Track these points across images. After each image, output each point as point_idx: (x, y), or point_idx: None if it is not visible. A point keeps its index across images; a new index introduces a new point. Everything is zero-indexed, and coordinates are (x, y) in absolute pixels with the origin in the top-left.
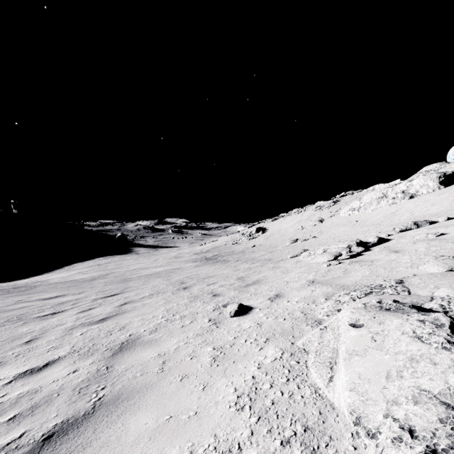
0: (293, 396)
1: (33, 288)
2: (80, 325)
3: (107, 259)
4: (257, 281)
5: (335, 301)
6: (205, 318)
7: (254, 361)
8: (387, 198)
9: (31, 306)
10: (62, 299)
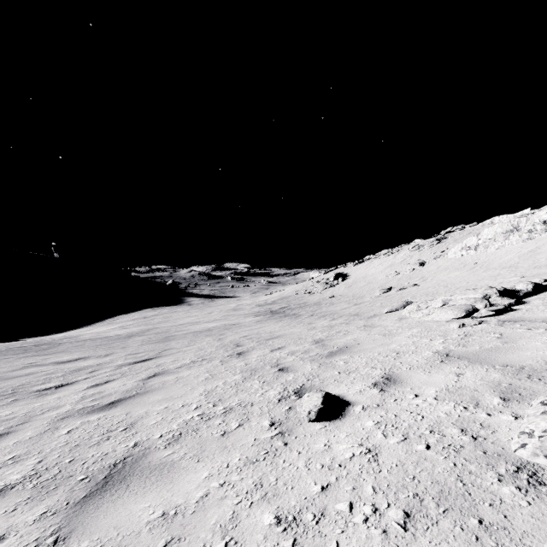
0: None
1: (56, 346)
2: (78, 411)
3: (155, 311)
4: (346, 348)
5: None
6: (264, 417)
7: None
8: (520, 231)
9: (39, 373)
10: (81, 364)
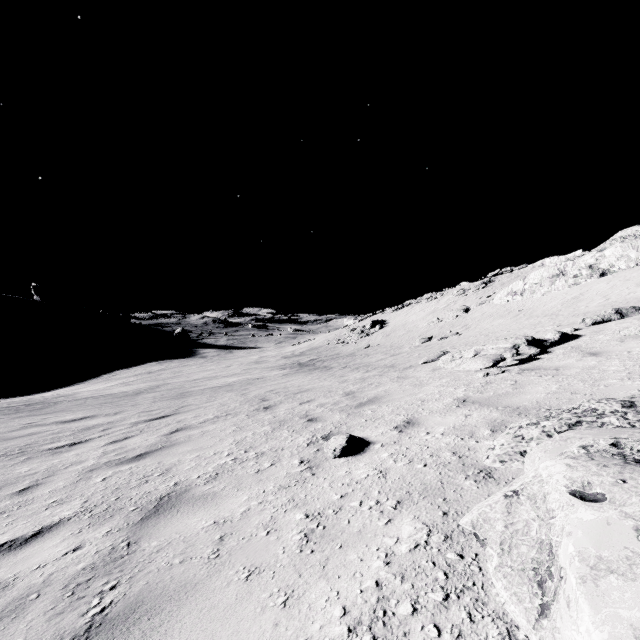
0: (462, 639)
1: (52, 405)
2: (105, 464)
3: (161, 365)
4: (376, 399)
5: (515, 437)
6: (294, 457)
7: (377, 547)
8: (566, 276)
9: (43, 433)
10: (89, 422)
